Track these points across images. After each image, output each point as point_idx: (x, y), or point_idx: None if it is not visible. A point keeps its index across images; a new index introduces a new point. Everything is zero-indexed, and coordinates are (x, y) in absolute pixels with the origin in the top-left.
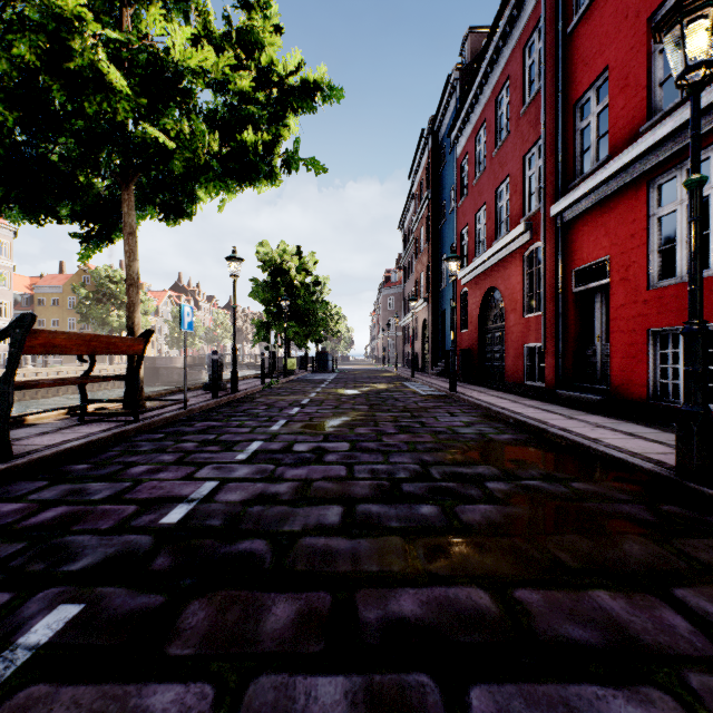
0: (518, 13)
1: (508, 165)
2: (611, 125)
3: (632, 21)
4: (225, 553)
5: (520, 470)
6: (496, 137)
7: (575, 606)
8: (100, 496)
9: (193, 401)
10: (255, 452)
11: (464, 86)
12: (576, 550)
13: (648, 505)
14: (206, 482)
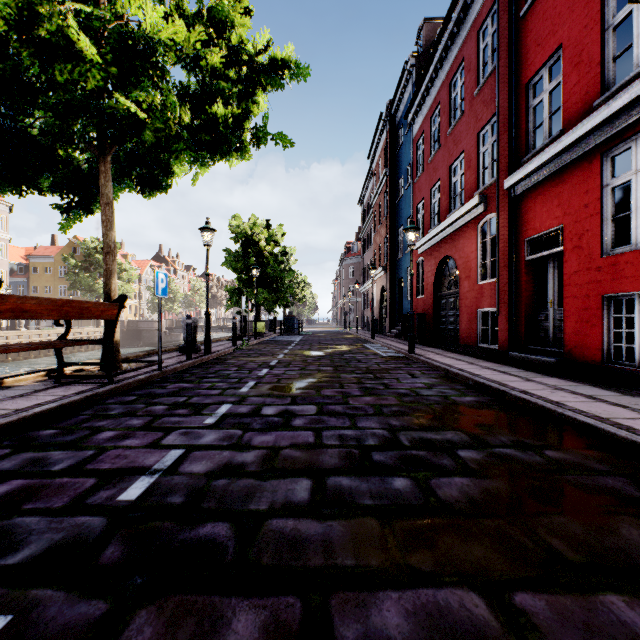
0: (472, 1)
1: (462, 142)
2: (564, 101)
3: (585, 1)
4: (183, 540)
5: (489, 436)
6: (450, 117)
7: (589, 618)
8: (60, 466)
9: (168, 363)
10: (224, 416)
11: (419, 72)
12: (570, 537)
13: (631, 477)
14: (172, 450)
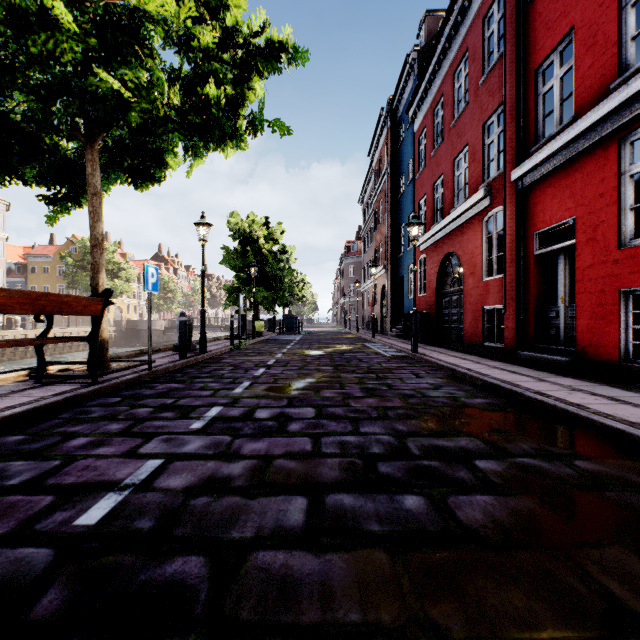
0: None
1: (466, 135)
2: (576, 85)
3: None
4: (144, 582)
5: (509, 443)
6: (454, 109)
7: None
8: (17, 480)
9: (160, 362)
10: (213, 420)
11: (421, 65)
12: (630, 577)
13: None
14: (149, 461)
